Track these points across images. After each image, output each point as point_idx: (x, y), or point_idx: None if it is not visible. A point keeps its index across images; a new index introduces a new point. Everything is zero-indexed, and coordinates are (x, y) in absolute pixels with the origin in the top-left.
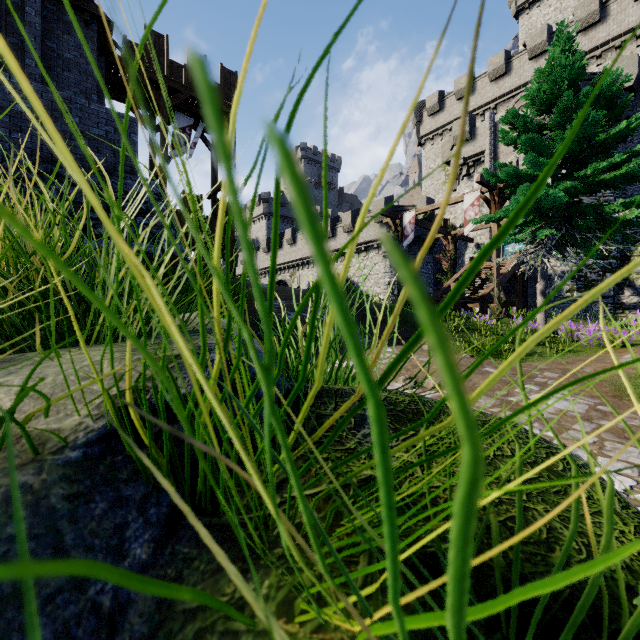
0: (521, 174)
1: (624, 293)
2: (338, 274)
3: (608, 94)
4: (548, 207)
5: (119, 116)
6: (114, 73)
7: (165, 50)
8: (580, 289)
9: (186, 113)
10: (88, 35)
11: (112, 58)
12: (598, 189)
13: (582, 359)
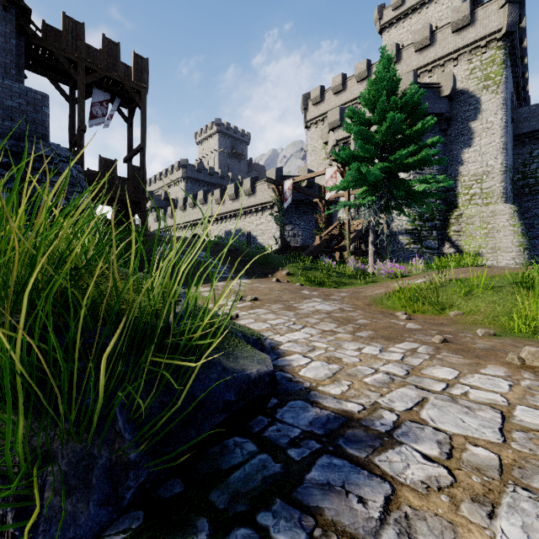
0: (356, 155)
1: (445, 246)
2: (241, 229)
3: (411, 102)
4: (373, 180)
5: (31, 91)
6: (34, 51)
7: (82, 35)
8: (415, 242)
9: (103, 89)
10: (7, 18)
11: (32, 38)
12: (408, 169)
13: (373, 285)
